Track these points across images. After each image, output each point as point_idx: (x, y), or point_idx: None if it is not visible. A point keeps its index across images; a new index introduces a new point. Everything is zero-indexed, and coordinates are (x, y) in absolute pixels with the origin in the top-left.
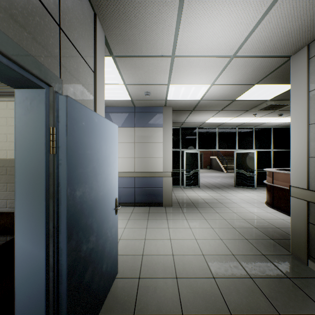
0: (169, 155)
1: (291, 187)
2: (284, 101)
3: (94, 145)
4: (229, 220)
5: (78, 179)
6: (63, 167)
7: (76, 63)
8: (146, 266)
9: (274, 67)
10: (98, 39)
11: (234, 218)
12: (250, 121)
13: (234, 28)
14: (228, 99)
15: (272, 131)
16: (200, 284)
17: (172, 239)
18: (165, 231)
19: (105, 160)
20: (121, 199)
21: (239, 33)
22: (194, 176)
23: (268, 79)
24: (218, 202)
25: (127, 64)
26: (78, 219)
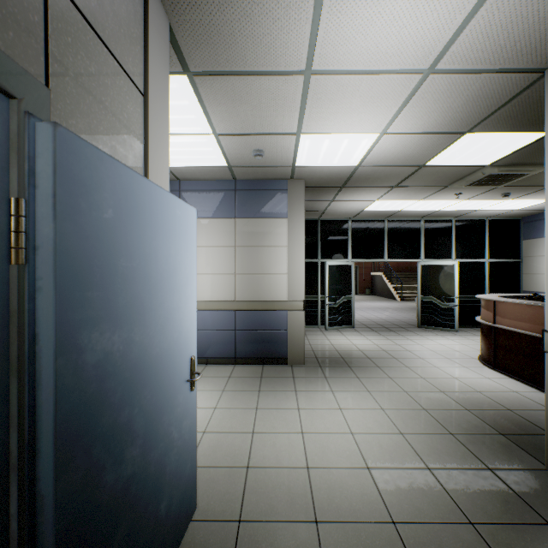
0: (299, 270)
1: (546, 334)
2: (518, 167)
3: (136, 247)
4: (413, 393)
5: (92, 325)
6: (45, 297)
7: (95, 63)
8: (254, 492)
9: (508, 95)
10: (152, 27)
11: (422, 390)
12: (447, 207)
13: (436, 5)
14: (411, 163)
15: (487, 226)
16: (366, 538)
17: (305, 433)
18: (291, 416)
19: (164, 280)
20: (210, 351)
21: (446, 15)
22: (344, 309)
23: (492, 122)
24: (390, 357)
25: (218, 91)
26: (91, 417)
